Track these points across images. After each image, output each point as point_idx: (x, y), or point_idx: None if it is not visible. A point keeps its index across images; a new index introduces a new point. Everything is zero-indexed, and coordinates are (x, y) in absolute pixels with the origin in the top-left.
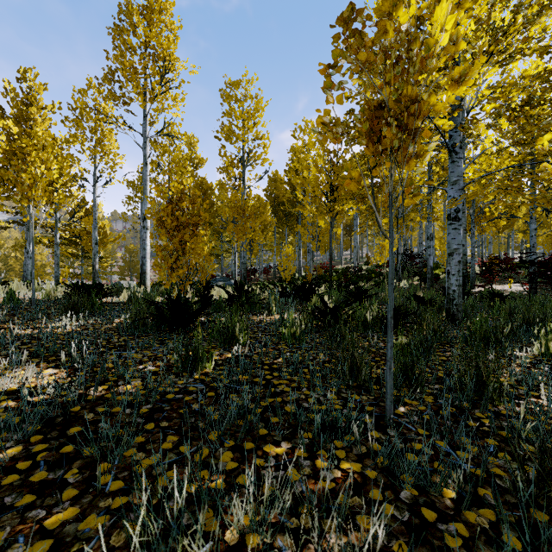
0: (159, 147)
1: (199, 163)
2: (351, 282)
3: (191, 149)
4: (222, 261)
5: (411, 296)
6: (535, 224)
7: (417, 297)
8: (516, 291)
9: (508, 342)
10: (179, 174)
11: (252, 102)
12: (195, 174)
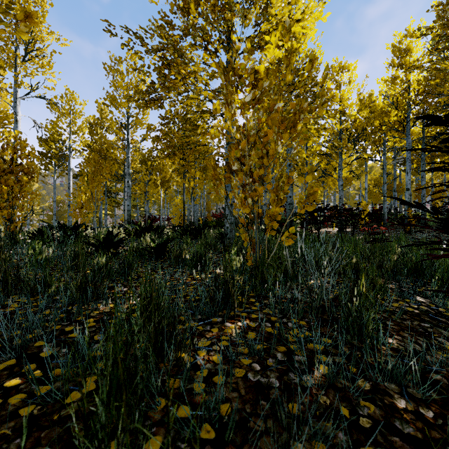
0: (58, 109)
1: (109, 127)
2: (221, 226)
3: (100, 114)
4: (137, 211)
5: (220, 233)
6: (341, 181)
7: (220, 234)
8: (333, 232)
9: (211, 263)
10: (78, 134)
11: (134, 75)
12: (104, 136)
